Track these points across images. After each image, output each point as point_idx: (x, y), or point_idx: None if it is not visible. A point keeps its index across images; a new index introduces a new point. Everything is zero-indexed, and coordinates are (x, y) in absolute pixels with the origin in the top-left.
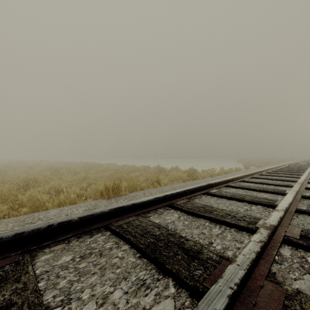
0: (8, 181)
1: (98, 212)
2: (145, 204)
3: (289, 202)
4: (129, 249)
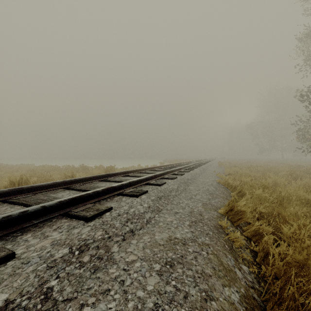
0: None
1: None
2: (43, 186)
3: (140, 178)
4: (21, 207)
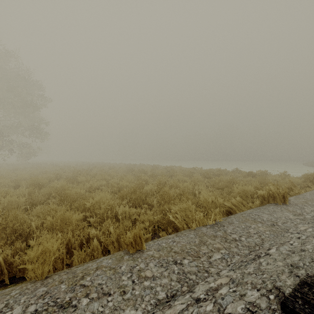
0: (150, 182)
1: None
2: None
3: None
4: None
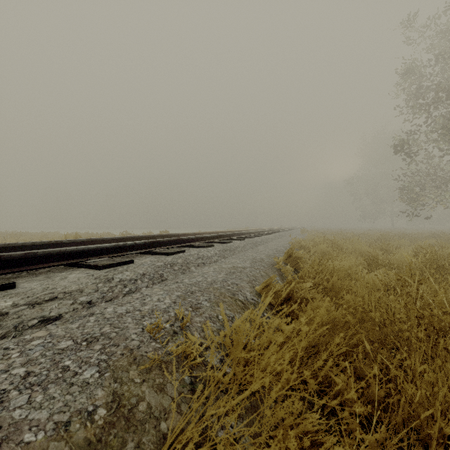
0: None
1: (79, 239)
2: (111, 240)
3: (205, 235)
4: None
